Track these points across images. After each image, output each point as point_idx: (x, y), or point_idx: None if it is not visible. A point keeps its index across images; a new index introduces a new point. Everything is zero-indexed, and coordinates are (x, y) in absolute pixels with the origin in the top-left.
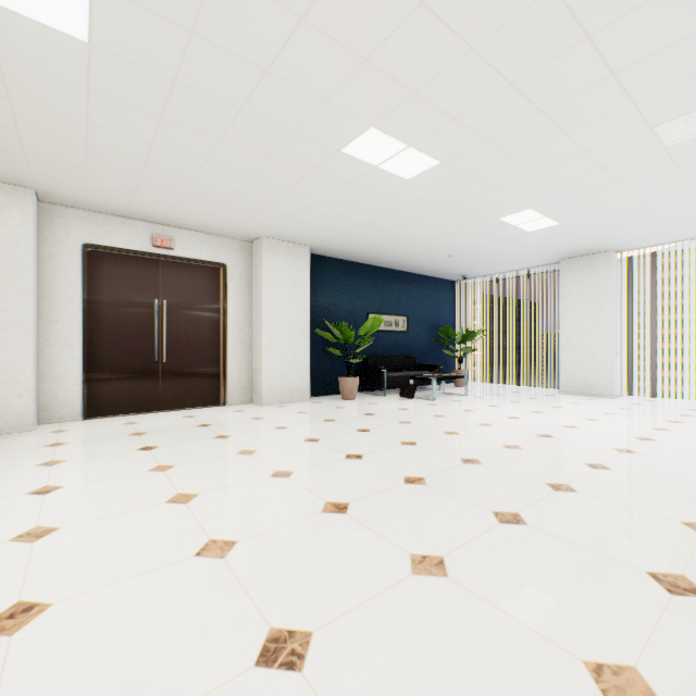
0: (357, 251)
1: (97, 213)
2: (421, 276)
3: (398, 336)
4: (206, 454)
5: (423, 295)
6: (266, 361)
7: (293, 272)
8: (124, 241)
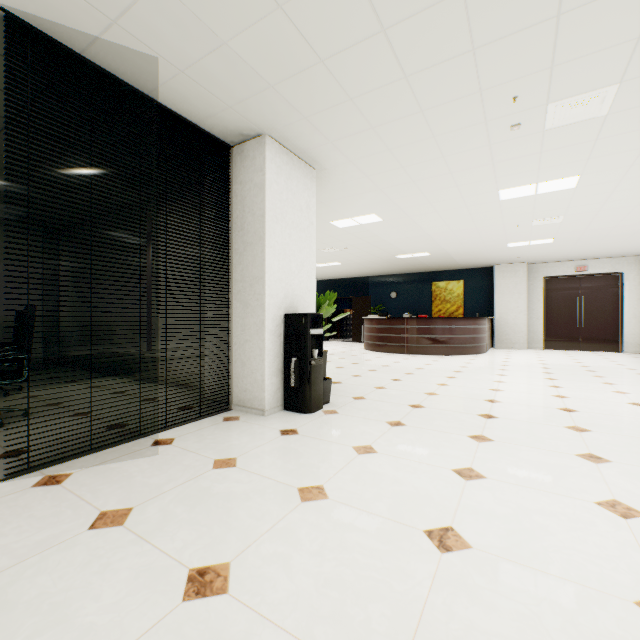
0: None
1: (548, 263)
2: None
3: None
4: (593, 359)
5: None
6: None
7: None
8: (560, 272)
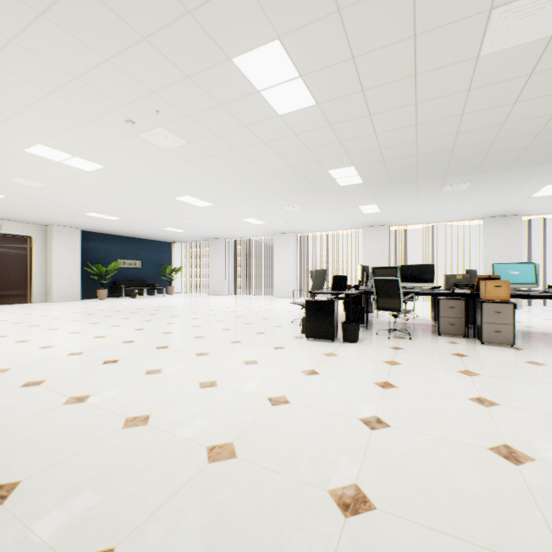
0: (108, 231)
1: None
2: (151, 240)
3: (137, 270)
4: (31, 311)
5: (152, 250)
6: (56, 282)
7: (71, 241)
8: None
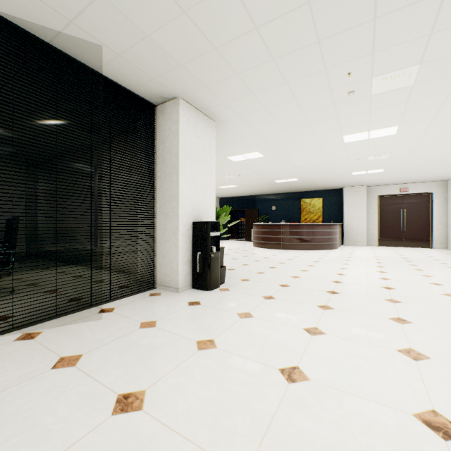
0: None
1: (381, 186)
2: None
3: None
4: (411, 253)
5: None
6: None
7: None
8: (389, 192)
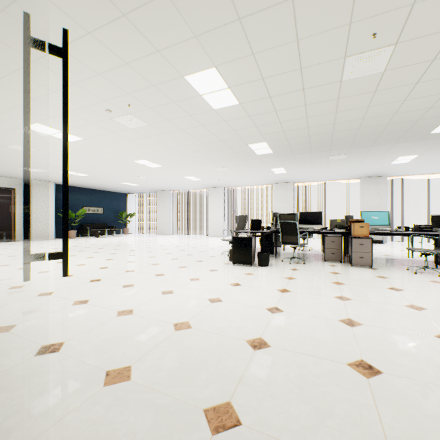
0: (76, 185)
1: None
2: (110, 192)
3: (99, 215)
4: (17, 247)
5: (111, 199)
6: (35, 225)
7: (47, 192)
8: None
